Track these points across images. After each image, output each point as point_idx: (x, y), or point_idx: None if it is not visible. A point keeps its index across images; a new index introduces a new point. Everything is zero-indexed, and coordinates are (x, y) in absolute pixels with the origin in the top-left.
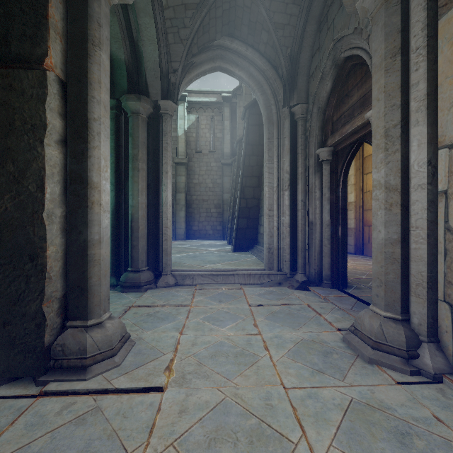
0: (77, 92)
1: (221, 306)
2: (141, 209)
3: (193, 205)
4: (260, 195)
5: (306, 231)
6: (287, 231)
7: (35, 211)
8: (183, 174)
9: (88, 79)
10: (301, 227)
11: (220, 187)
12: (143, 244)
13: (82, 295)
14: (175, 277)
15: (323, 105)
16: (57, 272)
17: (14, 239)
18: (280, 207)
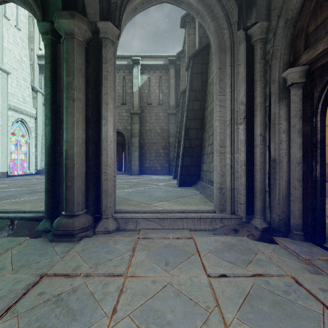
0: None
1: (168, 275)
2: (76, 144)
3: (145, 147)
4: (203, 136)
5: (267, 170)
6: (242, 170)
7: None
8: (137, 122)
9: None
10: (259, 165)
11: (167, 132)
12: (79, 184)
13: None
14: (116, 220)
15: (295, 13)
16: None
17: None
18: (234, 143)
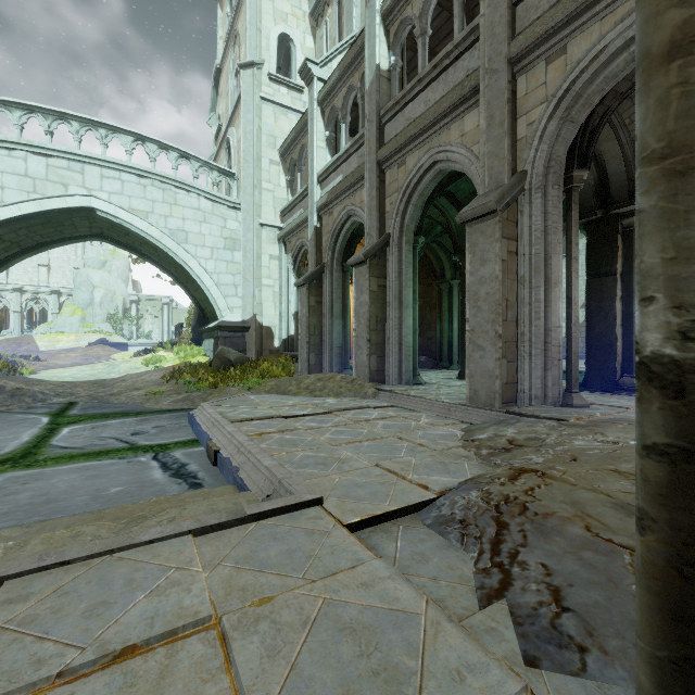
0: (628, 278)
1: None
2: None
3: None
4: None
5: None
6: None
7: (612, 329)
8: None
9: (633, 272)
10: None
11: None
12: None
13: (630, 364)
14: None
15: None
16: (620, 353)
17: (603, 340)
18: None
